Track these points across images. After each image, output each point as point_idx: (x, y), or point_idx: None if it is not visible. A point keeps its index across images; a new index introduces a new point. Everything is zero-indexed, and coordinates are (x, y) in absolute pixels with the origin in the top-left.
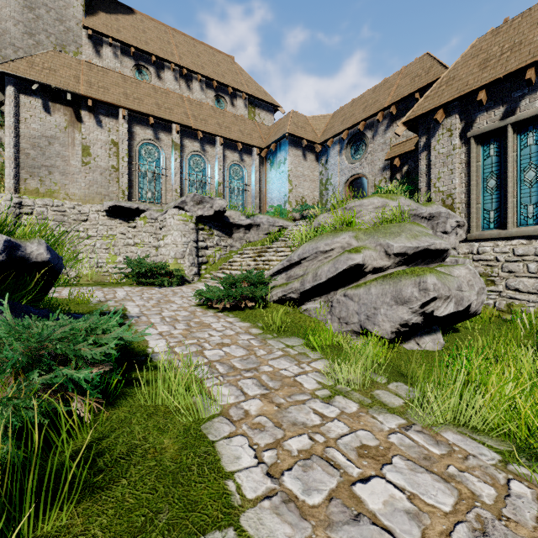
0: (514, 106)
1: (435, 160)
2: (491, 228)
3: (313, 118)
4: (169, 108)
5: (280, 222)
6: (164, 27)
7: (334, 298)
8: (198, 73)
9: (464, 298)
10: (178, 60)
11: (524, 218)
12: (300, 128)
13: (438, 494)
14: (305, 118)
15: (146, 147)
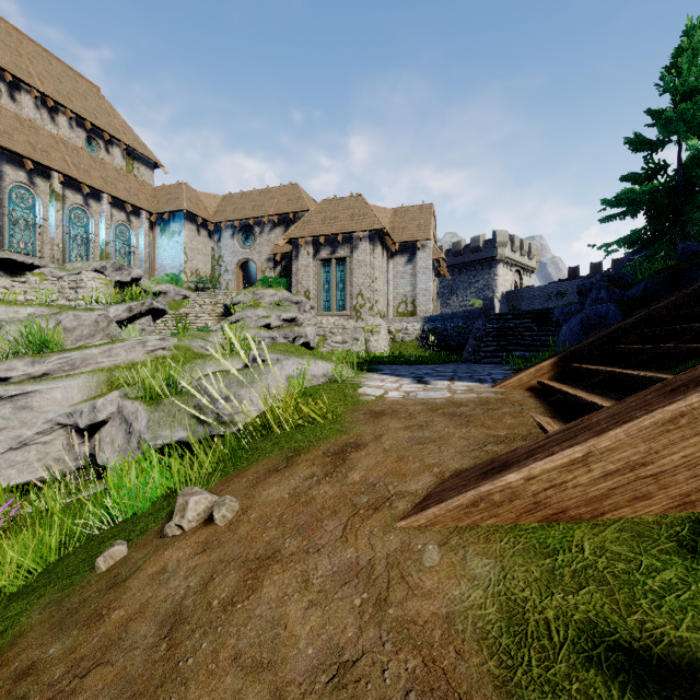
0: (335, 249)
1: (301, 267)
2: (326, 311)
3: (204, 195)
4: (45, 151)
5: (184, 292)
6: (3, 22)
7: None
8: (68, 108)
9: (307, 337)
10: (41, 86)
11: (339, 307)
12: (194, 204)
13: None
14: (196, 192)
15: (18, 190)
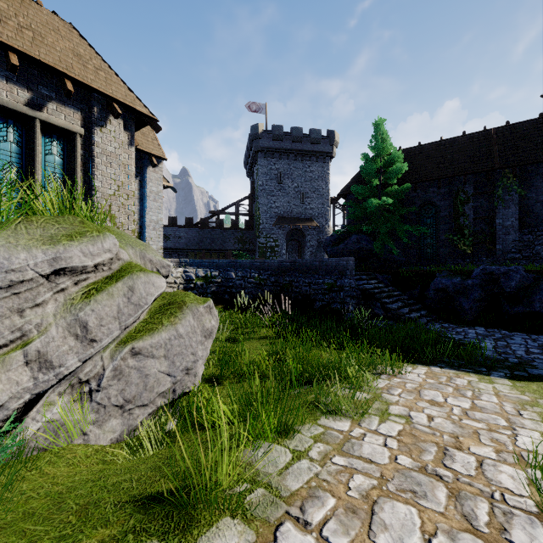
0: (41, 101)
1: None
2: None
3: None
4: None
5: None
6: None
7: (106, 370)
8: None
9: None
10: None
11: None
12: None
13: (432, 392)
14: None
15: None
